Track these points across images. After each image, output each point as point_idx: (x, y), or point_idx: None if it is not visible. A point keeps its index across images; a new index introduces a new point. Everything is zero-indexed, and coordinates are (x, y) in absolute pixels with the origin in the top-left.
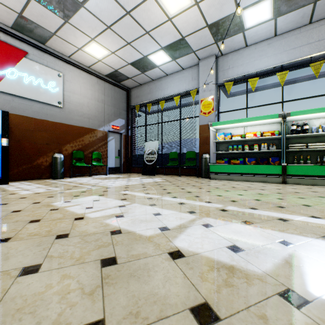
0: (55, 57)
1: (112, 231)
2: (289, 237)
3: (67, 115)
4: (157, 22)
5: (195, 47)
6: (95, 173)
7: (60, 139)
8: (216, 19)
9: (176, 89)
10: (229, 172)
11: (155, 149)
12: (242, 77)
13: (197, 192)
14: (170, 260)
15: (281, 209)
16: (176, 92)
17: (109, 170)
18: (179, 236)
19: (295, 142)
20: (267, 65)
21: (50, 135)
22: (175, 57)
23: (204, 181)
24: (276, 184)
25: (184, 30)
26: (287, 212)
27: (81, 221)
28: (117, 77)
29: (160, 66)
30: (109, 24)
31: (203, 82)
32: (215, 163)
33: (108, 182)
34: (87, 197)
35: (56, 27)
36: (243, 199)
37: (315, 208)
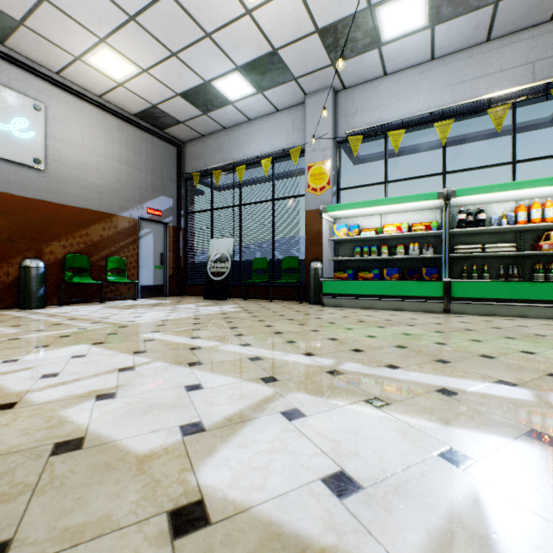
0: (26, 71)
1: (61, 444)
2: (460, 439)
3: (53, 185)
4: (225, 15)
5: (297, 71)
6: (113, 297)
7: (39, 231)
8: (332, 18)
9: (265, 146)
10: (355, 293)
11: (228, 253)
12: (378, 128)
13: (293, 332)
14: (165, 541)
15: (442, 367)
16: (266, 151)
17: (142, 291)
18: (218, 450)
19: (465, 243)
20: (420, 109)
21: (16, 223)
22: (263, 87)
23: (312, 310)
24: (434, 314)
25: (276, 36)
26: (454, 372)
27: (3, 414)
28: (156, 119)
29: (236, 103)
30: (133, 11)
31: (312, 134)
32: (331, 278)
33: (130, 314)
34: (64, 348)
35: (22, 8)
36: (375, 347)
37: (502, 363)
